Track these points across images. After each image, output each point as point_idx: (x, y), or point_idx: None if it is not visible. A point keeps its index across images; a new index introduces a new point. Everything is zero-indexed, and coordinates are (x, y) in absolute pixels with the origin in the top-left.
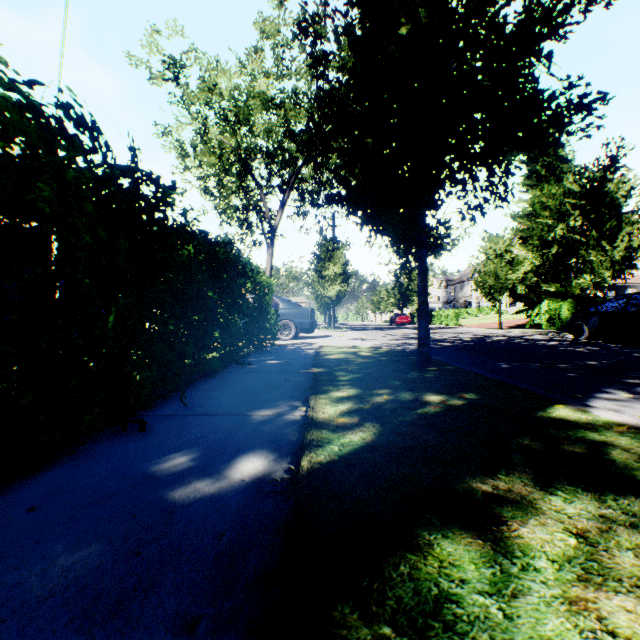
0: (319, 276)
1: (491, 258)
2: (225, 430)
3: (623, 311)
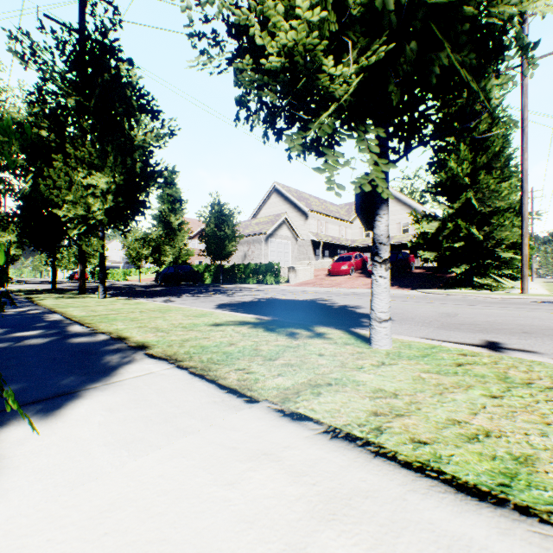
0: None
1: (135, 241)
2: None
3: (167, 273)
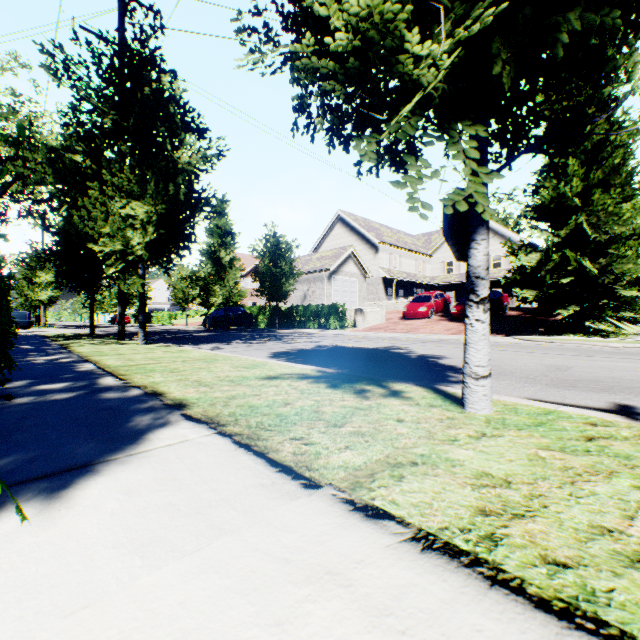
0: (30, 281)
1: (181, 280)
2: (31, 340)
3: (216, 316)
